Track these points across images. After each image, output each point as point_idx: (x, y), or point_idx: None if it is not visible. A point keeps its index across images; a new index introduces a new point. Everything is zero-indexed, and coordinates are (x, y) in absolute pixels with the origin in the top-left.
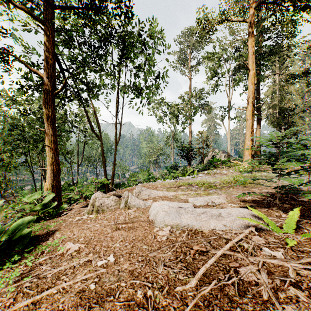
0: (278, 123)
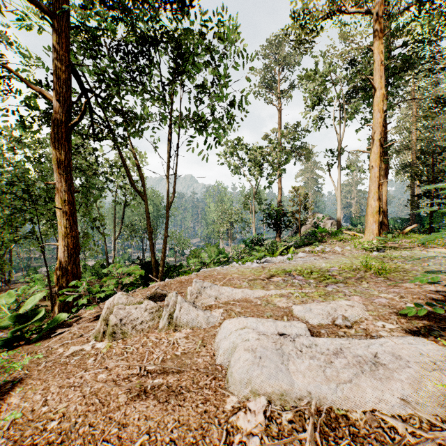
0: (417, 173)
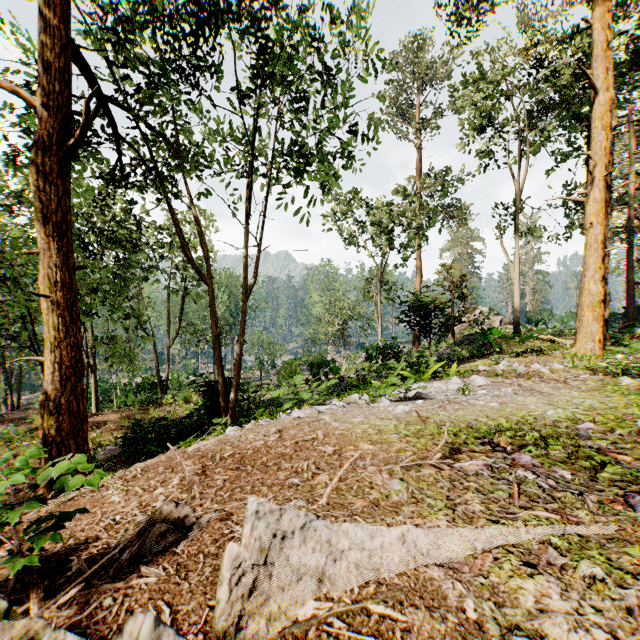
0: None
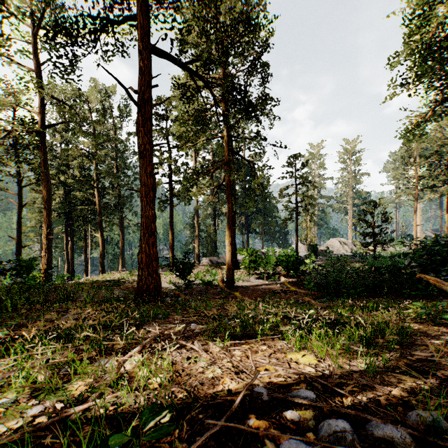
0: None
